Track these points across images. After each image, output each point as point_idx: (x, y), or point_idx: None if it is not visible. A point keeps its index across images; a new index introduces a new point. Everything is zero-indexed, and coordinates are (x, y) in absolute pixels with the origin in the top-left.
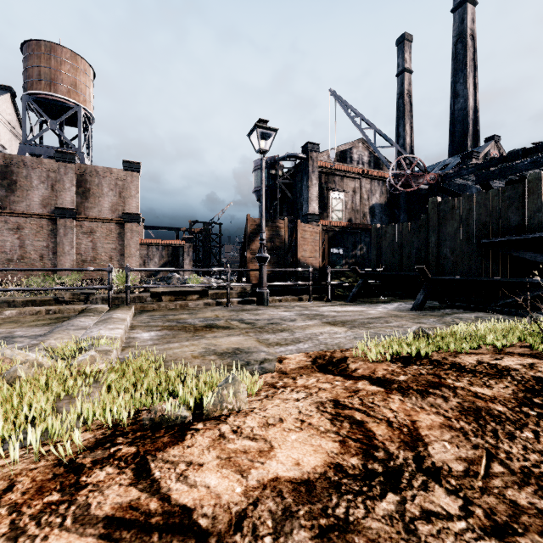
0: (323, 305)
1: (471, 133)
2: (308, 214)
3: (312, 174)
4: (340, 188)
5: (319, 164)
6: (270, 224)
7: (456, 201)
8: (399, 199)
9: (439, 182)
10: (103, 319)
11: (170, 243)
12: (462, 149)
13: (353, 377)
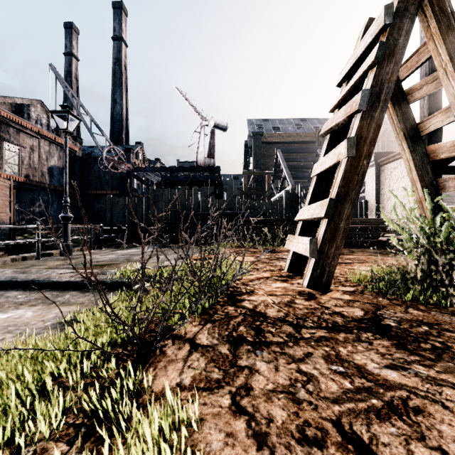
0: (111, 251)
1: (124, 133)
2: None
3: None
4: (17, 142)
5: None
6: None
7: (164, 191)
8: (75, 166)
9: (133, 171)
10: (17, 272)
11: None
12: (119, 142)
13: None
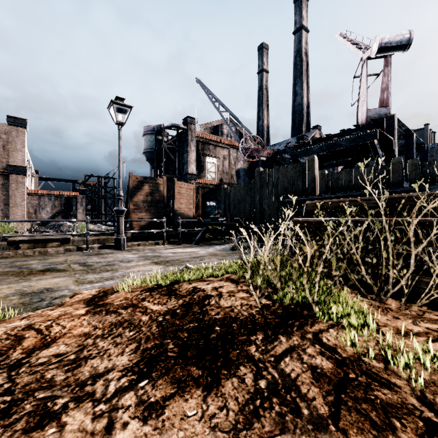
0: (171, 248)
1: (305, 122)
2: (188, 173)
3: (191, 142)
4: (213, 155)
5: (197, 134)
6: (150, 181)
7: (271, 171)
8: (257, 166)
9: (273, 156)
10: None
11: (62, 194)
12: (300, 133)
13: (92, 305)
